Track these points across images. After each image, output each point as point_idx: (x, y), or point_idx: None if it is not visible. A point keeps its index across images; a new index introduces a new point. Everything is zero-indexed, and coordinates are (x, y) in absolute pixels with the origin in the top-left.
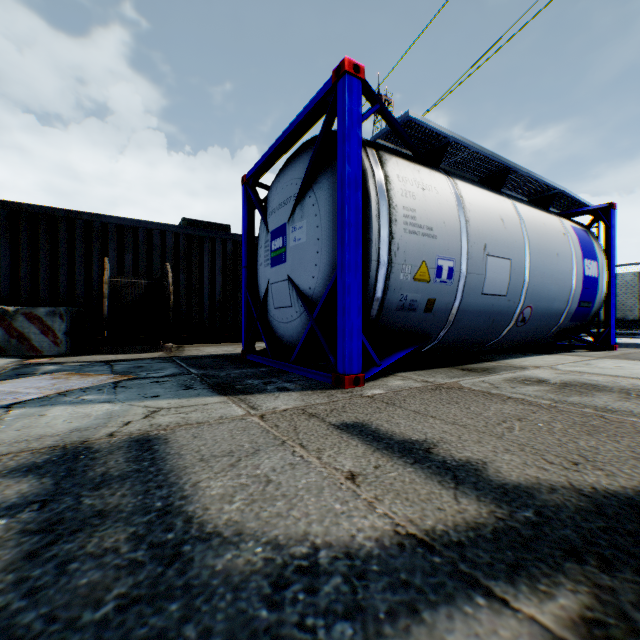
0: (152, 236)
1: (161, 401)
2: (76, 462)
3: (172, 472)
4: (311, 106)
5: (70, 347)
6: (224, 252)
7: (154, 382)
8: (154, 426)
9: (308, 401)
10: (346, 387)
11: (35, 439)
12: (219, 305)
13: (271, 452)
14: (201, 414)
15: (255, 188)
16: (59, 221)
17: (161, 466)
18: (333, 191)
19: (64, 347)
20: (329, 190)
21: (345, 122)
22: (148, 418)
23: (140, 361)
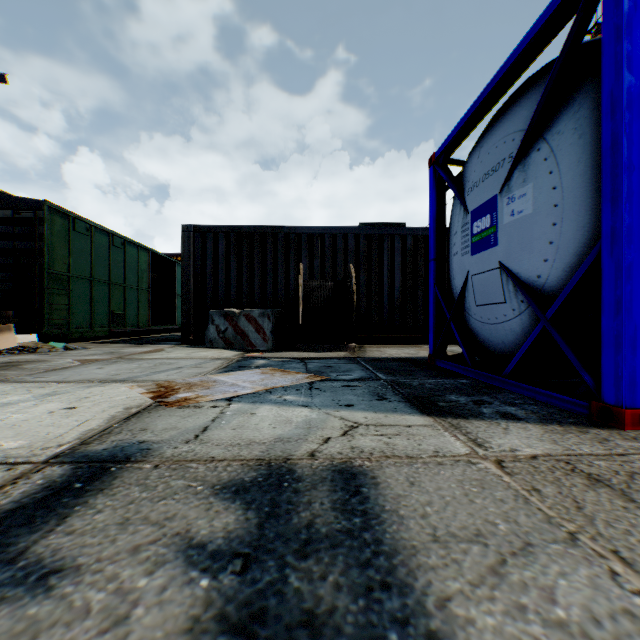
0: (336, 240)
1: (356, 413)
2: (279, 491)
3: (397, 553)
4: (543, 20)
5: (274, 344)
6: (403, 249)
7: (344, 386)
8: (355, 451)
9: (565, 445)
10: (624, 427)
11: (244, 444)
12: (398, 304)
13: (559, 557)
14: (407, 441)
15: (446, 166)
16: (267, 237)
17: (378, 533)
18: (584, 129)
19: (270, 343)
20: (576, 130)
21: (621, 6)
22: (346, 436)
23: (328, 360)
